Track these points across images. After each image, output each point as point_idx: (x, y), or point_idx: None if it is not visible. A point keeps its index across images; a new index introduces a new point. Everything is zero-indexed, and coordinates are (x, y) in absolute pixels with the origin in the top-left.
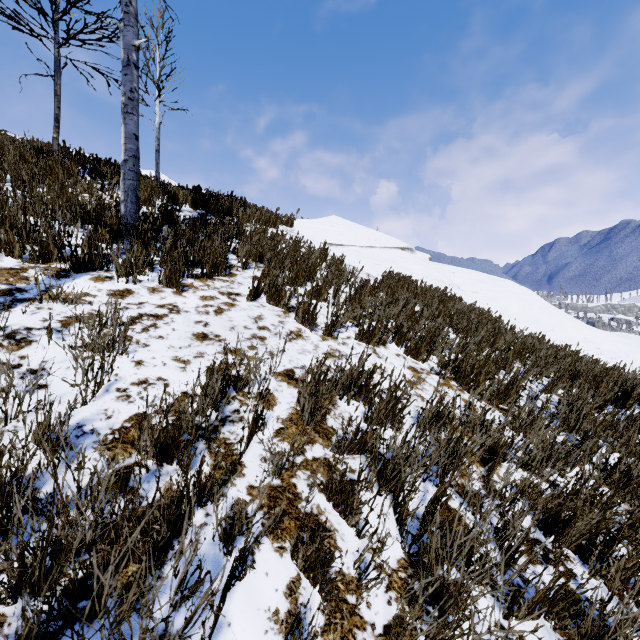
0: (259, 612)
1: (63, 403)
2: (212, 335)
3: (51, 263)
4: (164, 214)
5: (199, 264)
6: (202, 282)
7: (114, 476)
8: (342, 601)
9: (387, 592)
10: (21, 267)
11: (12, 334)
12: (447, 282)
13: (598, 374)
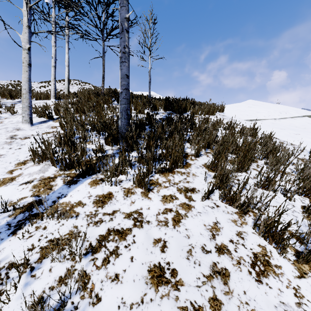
0: None
1: None
2: (168, 271)
3: (73, 169)
4: (147, 119)
5: (164, 158)
6: (165, 177)
7: None
8: None
9: None
10: (54, 175)
11: None
12: None
13: None
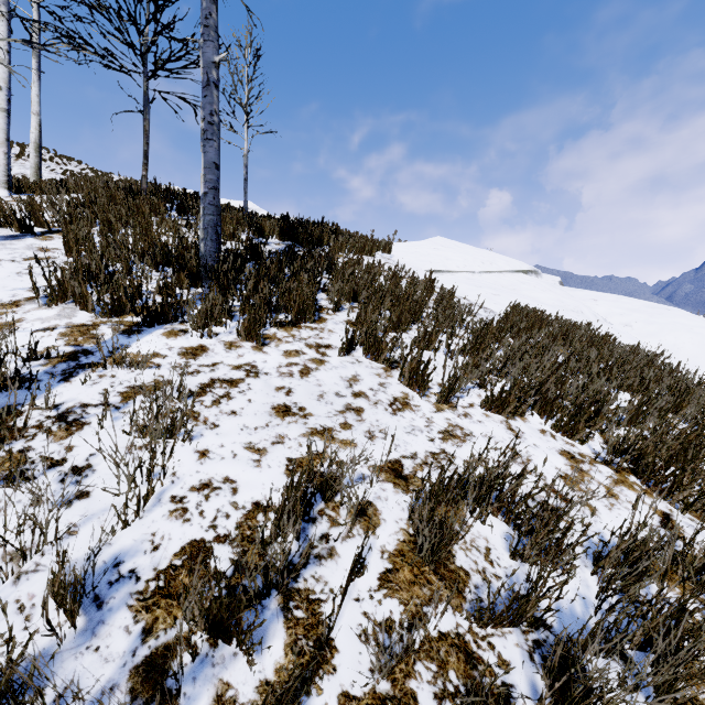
0: None
1: (102, 522)
2: (295, 408)
3: (125, 316)
4: (248, 250)
5: (284, 309)
6: (286, 332)
7: (147, 665)
8: None
9: None
10: (93, 323)
11: (65, 414)
12: (588, 313)
13: None
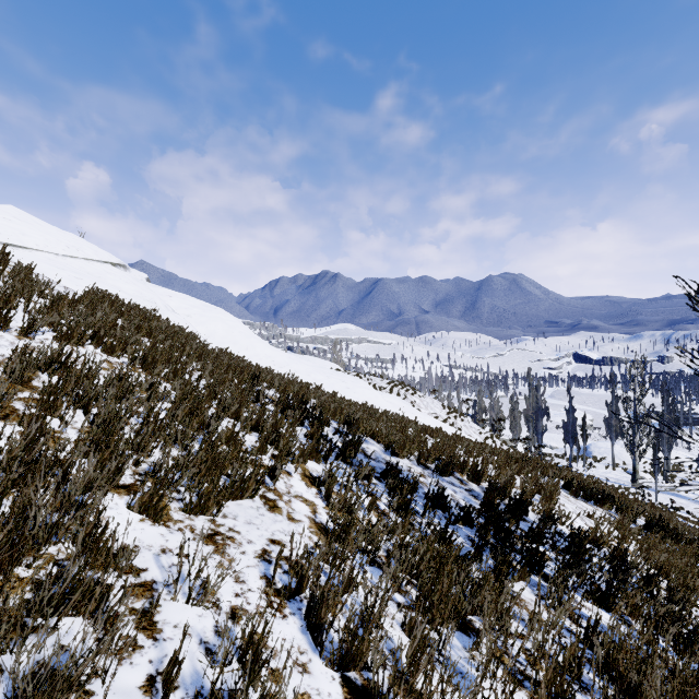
0: (4, 438)
1: None
2: None
3: None
4: None
5: None
6: None
7: None
8: (53, 435)
9: (78, 433)
10: None
11: None
12: (161, 304)
13: (248, 369)
